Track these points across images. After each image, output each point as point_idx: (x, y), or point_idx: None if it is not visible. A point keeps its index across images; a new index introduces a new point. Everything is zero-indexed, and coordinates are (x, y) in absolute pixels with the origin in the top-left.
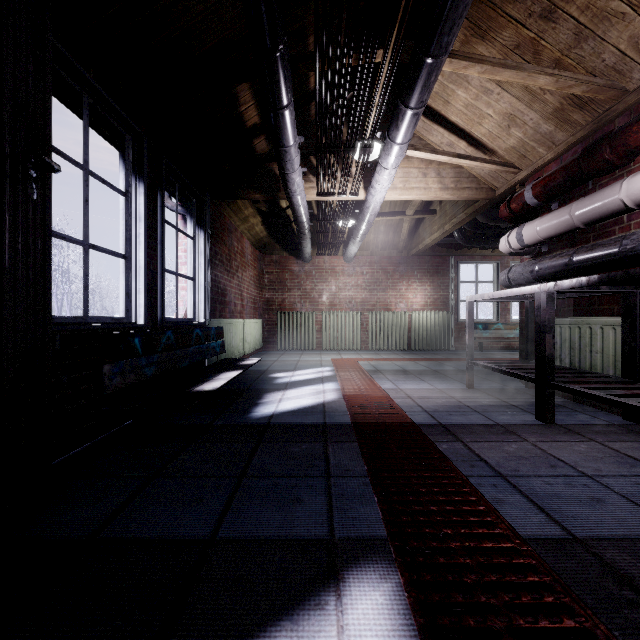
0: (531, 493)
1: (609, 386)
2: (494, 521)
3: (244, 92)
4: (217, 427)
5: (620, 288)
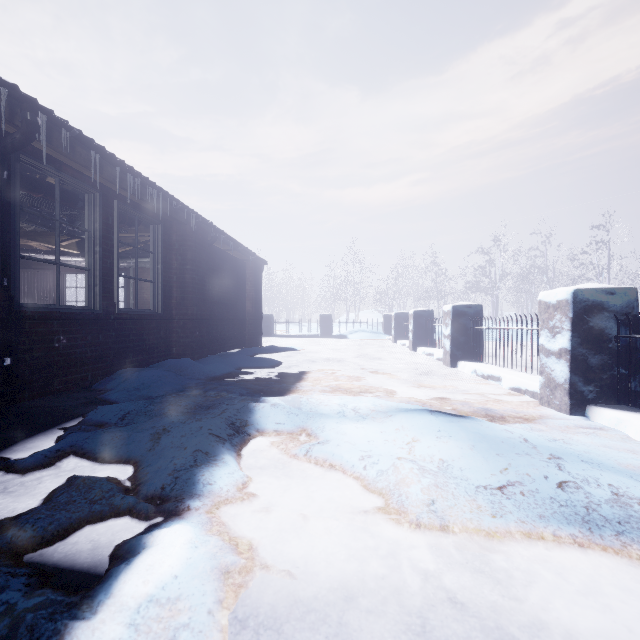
0: None
1: None
2: None
3: None
4: None
5: None
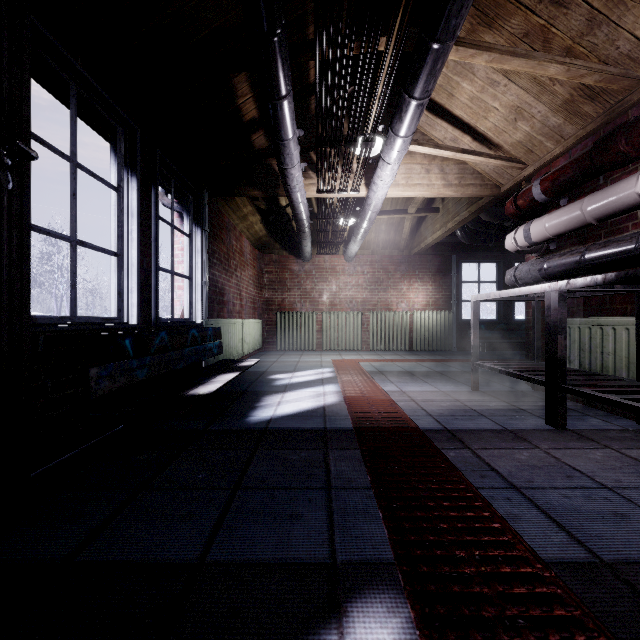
0: (549, 508)
1: (625, 390)
2: (511, 541)
3: (241, 84)
4: (212, 432)
5: (635, 287)
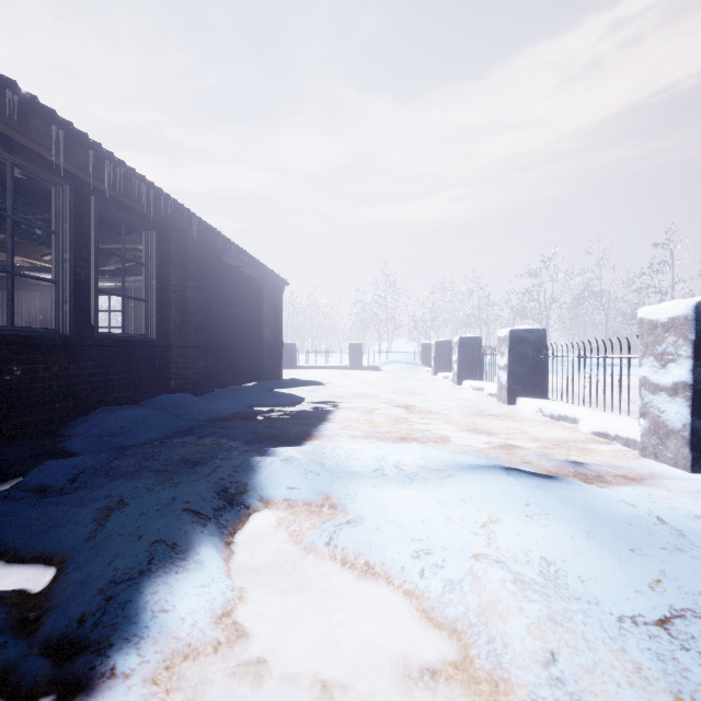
0: None
1: None
2: None
3: None
4: None
5: None
